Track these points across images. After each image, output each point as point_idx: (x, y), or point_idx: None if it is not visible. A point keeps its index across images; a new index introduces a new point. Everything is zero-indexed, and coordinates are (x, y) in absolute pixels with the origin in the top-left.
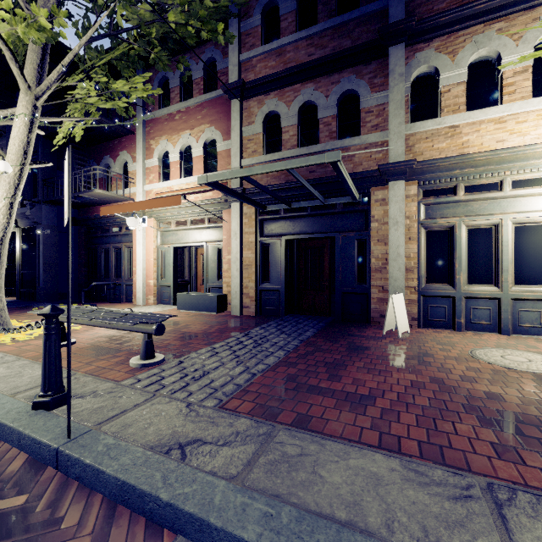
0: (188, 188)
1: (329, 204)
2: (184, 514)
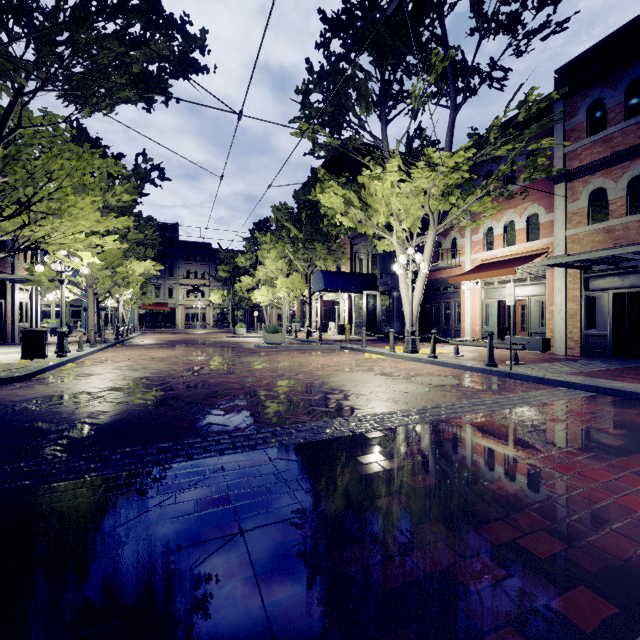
0: (511, 254)
1: None
2: (563, 382)
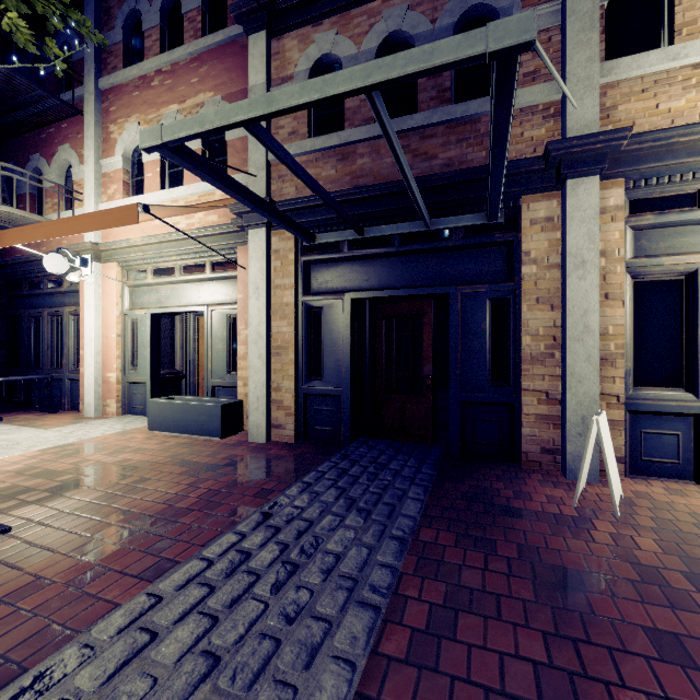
0: None
1: (437, 229)
2: None
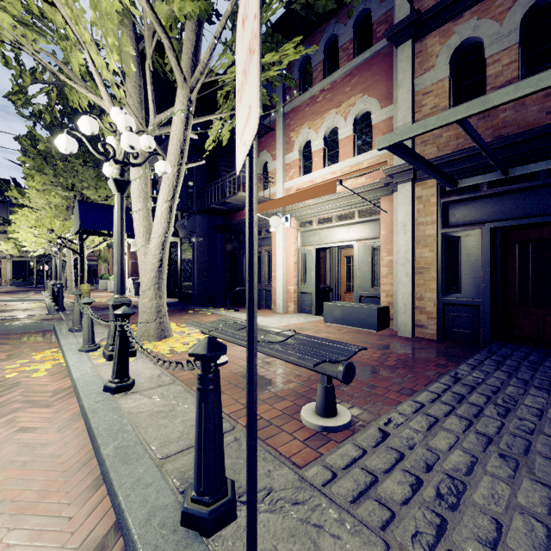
0: (333, 178)
1: None
2: None
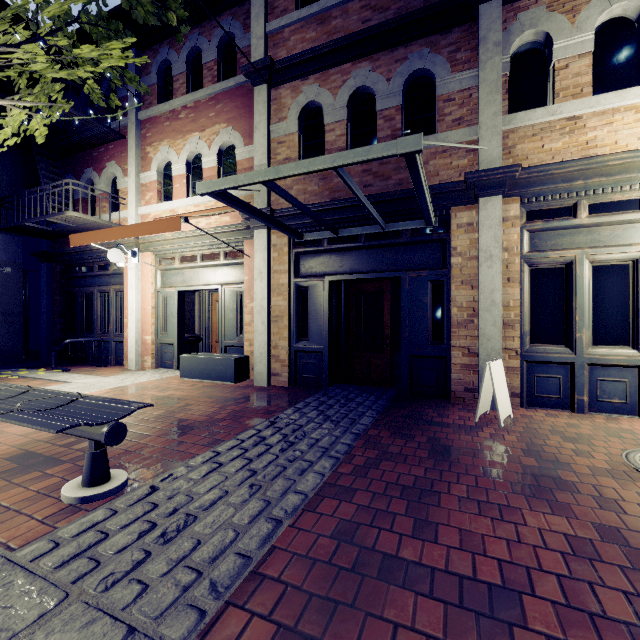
0: (197, 211)
1: (391, 231)
2: None
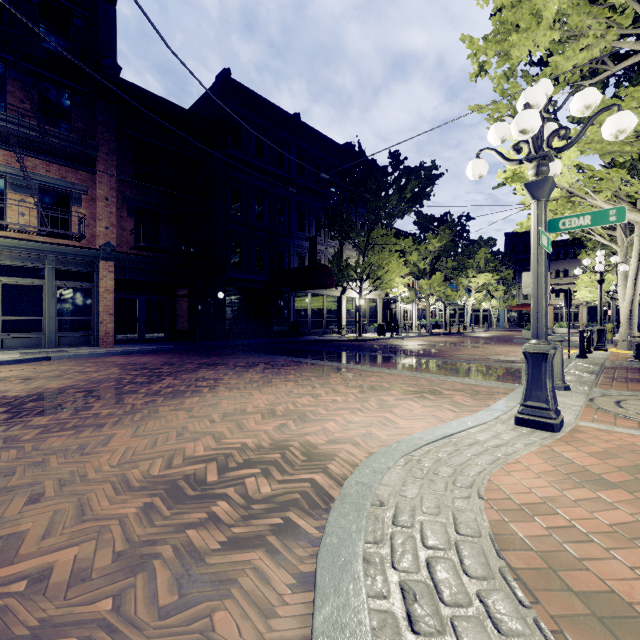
0: None
1: None
2: None
